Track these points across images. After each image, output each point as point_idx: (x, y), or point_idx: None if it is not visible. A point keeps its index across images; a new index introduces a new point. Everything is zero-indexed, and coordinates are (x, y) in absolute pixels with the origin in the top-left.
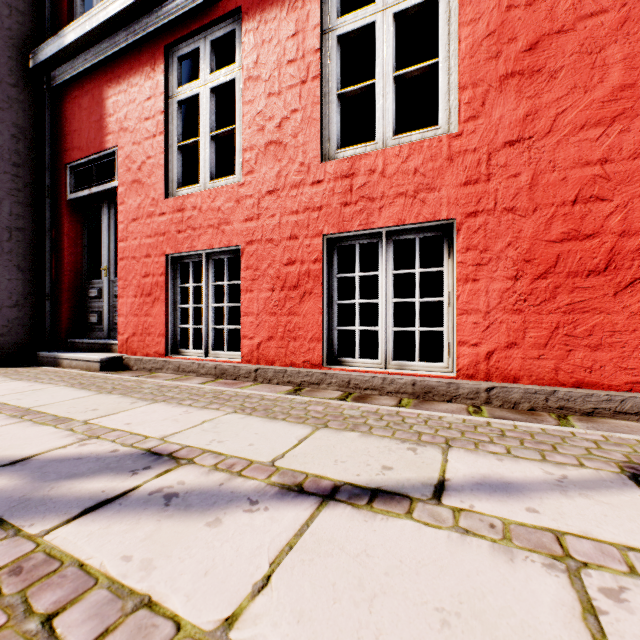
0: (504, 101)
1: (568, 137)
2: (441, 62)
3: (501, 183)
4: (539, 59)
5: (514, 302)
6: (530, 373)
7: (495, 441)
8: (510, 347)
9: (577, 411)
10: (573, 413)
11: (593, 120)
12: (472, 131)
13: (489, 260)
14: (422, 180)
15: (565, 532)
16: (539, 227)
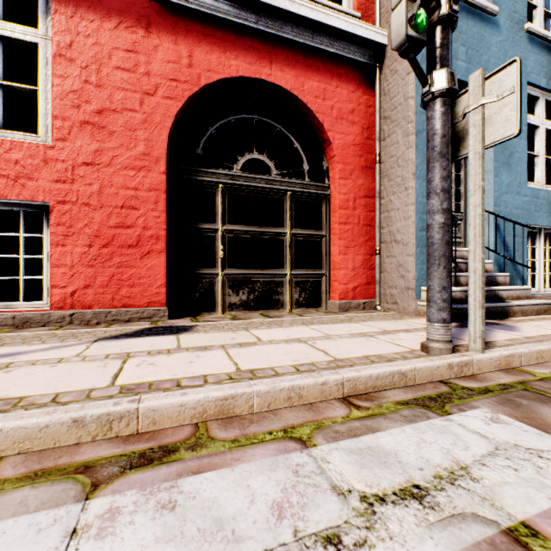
0: (83, 137)
1: (119, 171)
2: (41, 91)
3: (82, 187)
4: (104, 121)
5: (90, 260)
6: (99, 302)
7: (43, 339)
8: (87, 288)
9: (123, 320)
10: (121, 322)
11: (131, 166)
12: (62, 148)
13: (74, 233)
14: (23, 170)
15: (20, 361)
16: (104, 218)
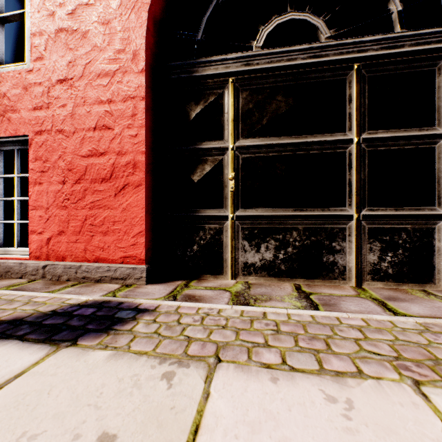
0: (57, 49)
1: (92, 81)
2: (27, 13)
3: (56, 110)
4: (77, 21)
5: (63, 200)
6: (72, 253)
7: None
8: (61, 234)
9: (93, 279)
10: (91, 281)
11: (105, 71)
12: (39, 68)
13: (49, 168)
14: (9, 103)
15: None
16: (77, 145)
